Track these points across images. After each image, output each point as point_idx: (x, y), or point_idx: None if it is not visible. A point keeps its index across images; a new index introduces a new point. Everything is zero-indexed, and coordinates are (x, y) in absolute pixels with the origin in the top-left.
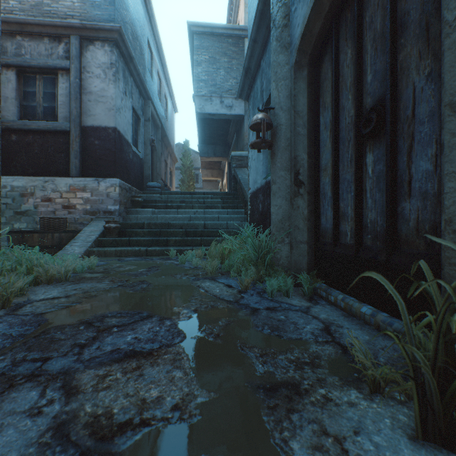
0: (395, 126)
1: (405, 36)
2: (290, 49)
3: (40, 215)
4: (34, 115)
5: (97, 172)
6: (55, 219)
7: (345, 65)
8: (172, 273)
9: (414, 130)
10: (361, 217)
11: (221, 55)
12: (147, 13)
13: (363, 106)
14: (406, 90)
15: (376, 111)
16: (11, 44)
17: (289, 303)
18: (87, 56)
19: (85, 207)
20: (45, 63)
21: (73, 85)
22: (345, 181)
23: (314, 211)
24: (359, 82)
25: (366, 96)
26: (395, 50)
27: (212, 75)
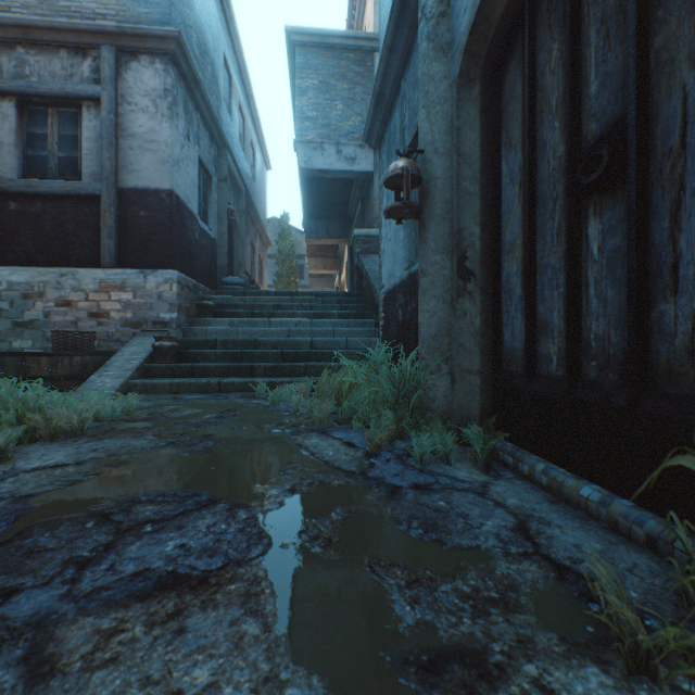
0: (645, 167)
1: (665, 5)
2: (450, 53)
3: (54, 328)
4: (45, 170)
5: (143, 259)
6: (77, 334)
7: (548, 70)
8: (258, 421)
9: (684, 172)
10: (578, 330)
11: (337, 79)
12: (223, 15)
13: (582, 138)
14: (668, 102)
15: (608, 144)
16: (9, 59)
17: (452, 475)
18: (127, 78)
19: (124, 315)
20: (61, 88)
21: (106, 123)
22: (548, 268)
23: (491, 321)
24: (574, 96)
25: (588, 120)
26: (646, 33)
27: (324, 110)
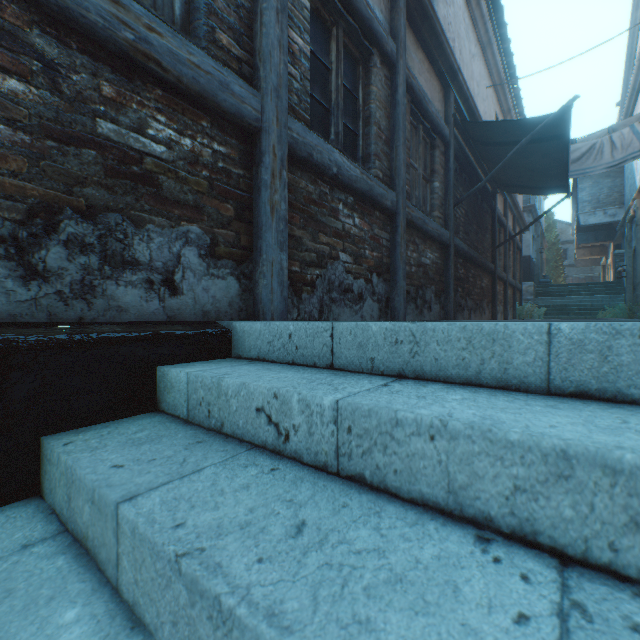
0: None
1: None
2: (631, 249)
3: None
4: None
5: None
6: None
7: None
8: None
9: None
10: None
11: (603, 178)
12: None
13: None
14: None
15: None
16: None
17: None
18: None
19: None
20: None
21: None
22: None
23: None
24: None
25: None
26: None
27: (595, 195)
